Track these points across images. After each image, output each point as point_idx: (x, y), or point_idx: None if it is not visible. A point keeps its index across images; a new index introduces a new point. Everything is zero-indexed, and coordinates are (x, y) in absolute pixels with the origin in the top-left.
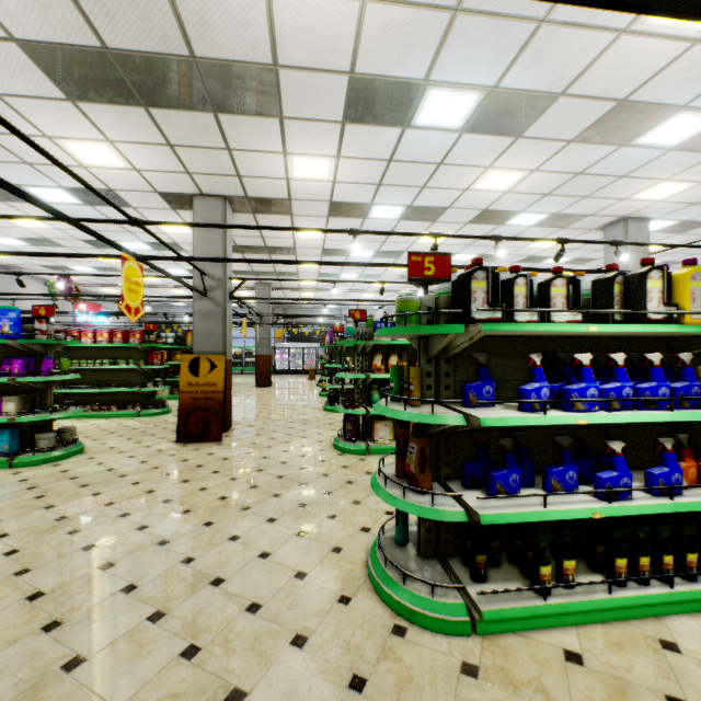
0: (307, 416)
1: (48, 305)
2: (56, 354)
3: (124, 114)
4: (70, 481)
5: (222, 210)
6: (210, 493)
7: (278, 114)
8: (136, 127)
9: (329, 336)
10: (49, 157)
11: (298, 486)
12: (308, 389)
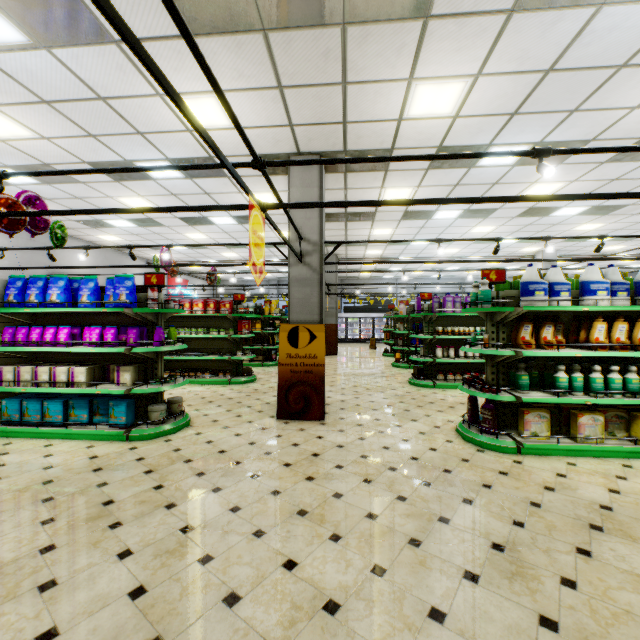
0: (397, 391)
1: (159, 273)
2: None
3: (239, 47)
4: (185, 465)
5: (318, 169)
6: (350, 504)
7: (425, 12)
8: (248, 66)
9: (416, 304)
10: (187, 33)
11: (463, 505)
12: (375, 359)
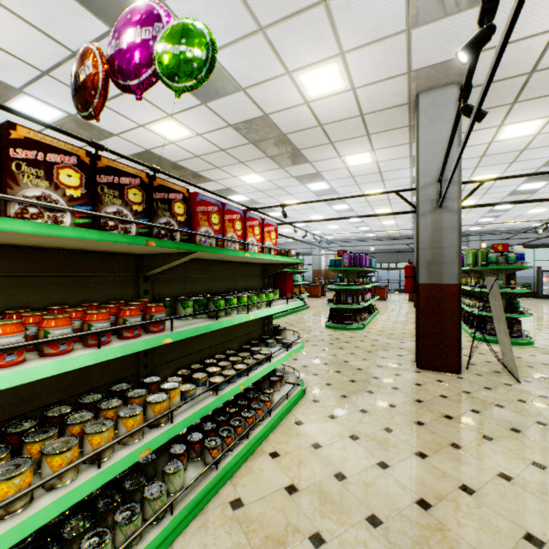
0: (376, 336)
1: None
2: (113, 281)
3: None
4: None
5: None
6: None
7: None
8: None
9: (348, 260)
10: None
11: None
12: None
